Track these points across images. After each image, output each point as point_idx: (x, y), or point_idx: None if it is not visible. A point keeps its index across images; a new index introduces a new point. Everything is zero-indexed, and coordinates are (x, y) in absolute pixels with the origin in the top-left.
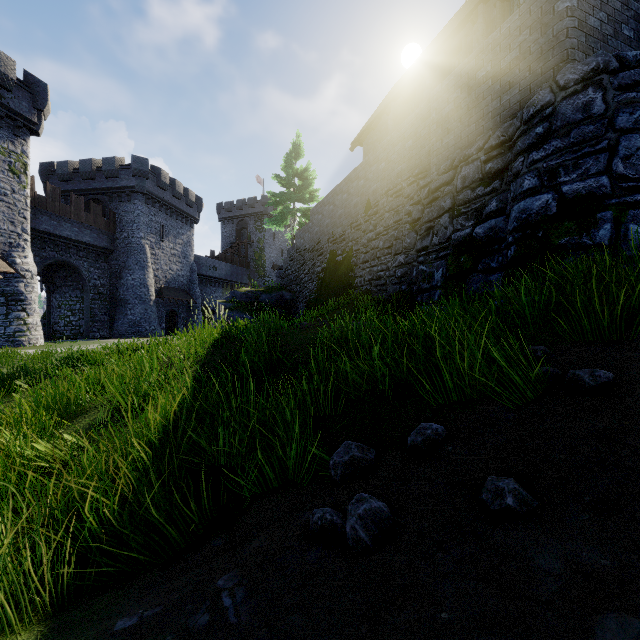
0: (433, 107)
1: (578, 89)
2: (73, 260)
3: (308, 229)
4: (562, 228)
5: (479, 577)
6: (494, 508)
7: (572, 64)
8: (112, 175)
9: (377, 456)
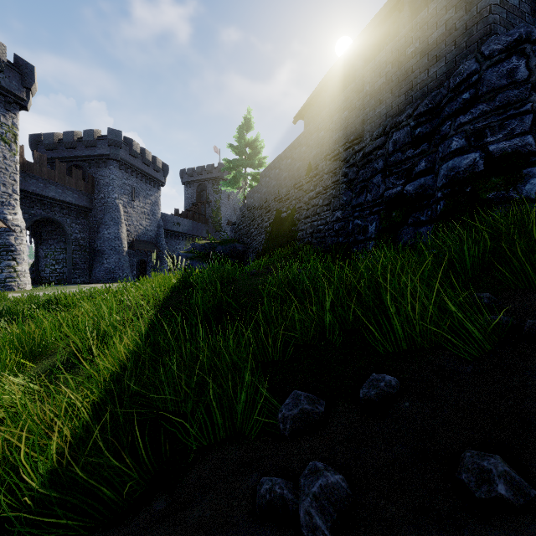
0: (367, 81)
1: (502, 58)
2: (57, 217)
3: (257, 190)
4: (489, 183)
5: None
6: (480, 496)
7: (496, 36)
8: (91, 145)
9: (327, 408)
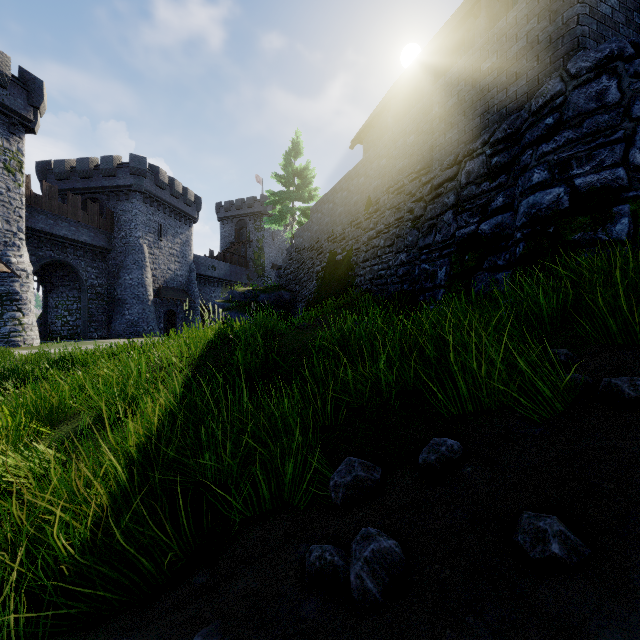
0: (436, 101)
1: (591, 77)
2: (70, 259)
3: (307, 228)
4: (575, 223)
5: None
6: (535, 556)
7: (584, 52)
8: (110, 174)
9: (383, 475)
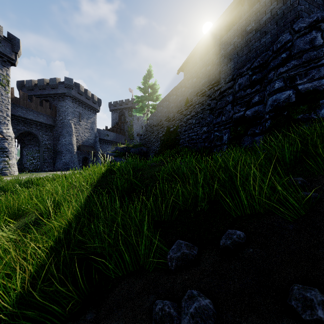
0: (222, 47)
1: (306, 32)
2: (34, 131)
3: (155, 114)
4: (299, 109)
5: None
6: (306, 317)
7: (302, 18)
8: (54, 87)
9: (199, 251)
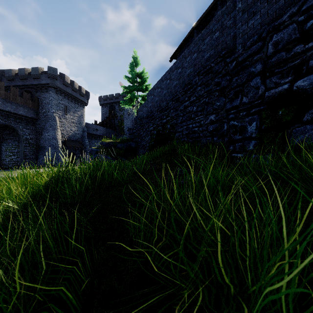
0: None
1: None
2: (12, 124)
3: (145, 105)
4: None
5: None
6: None
7: None
8: (36, 77)
9: None
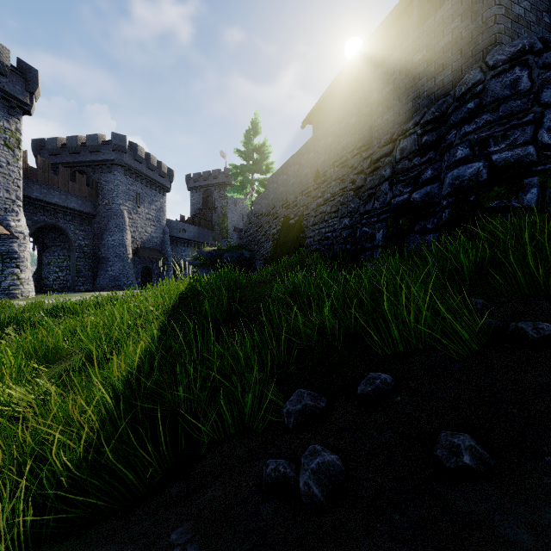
0: (374, 88)
1: (506, 68)
2: (61, 223)
3: (265, 196)
4: (492, 192)
5: (441, 547)
6: (450, 466)
7: (500, 46)
8: (95, 150)
9: (328, 404)
